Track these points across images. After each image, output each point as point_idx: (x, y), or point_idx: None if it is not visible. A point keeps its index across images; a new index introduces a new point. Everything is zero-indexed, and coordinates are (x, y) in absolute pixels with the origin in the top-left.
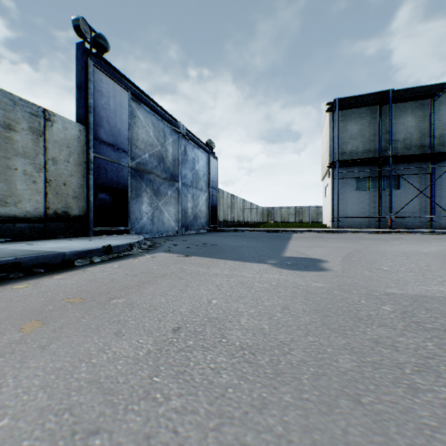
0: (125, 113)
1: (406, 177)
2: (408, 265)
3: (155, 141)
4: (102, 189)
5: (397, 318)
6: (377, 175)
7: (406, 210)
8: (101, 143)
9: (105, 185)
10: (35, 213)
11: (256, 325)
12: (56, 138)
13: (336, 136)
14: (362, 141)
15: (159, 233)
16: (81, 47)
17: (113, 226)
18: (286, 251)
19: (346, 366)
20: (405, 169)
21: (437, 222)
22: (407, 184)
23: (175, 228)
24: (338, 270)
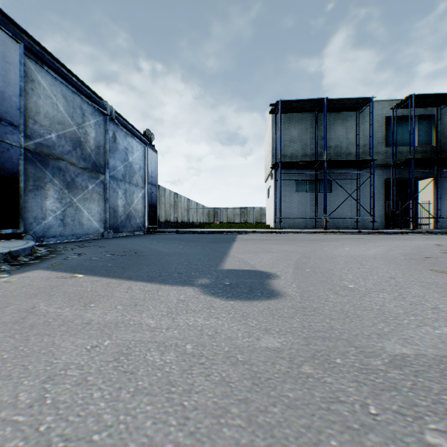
0: (15, 73)
1: (338, 181)
2: (371, 278)
3: (67, 119)
4: None
5: None
6: (314, 179)
7: (338, 211)
8: None
9: None
10: None
11: None
12: None
13: (279, 138)
14: (301, 145)
15: (74, 236)
16: None
17: None
18: (227, 259)
19: None
20: (336, 174)
21: (361, 223)
22: (338, 188)
23: (99, 230)
24: (295, 295)
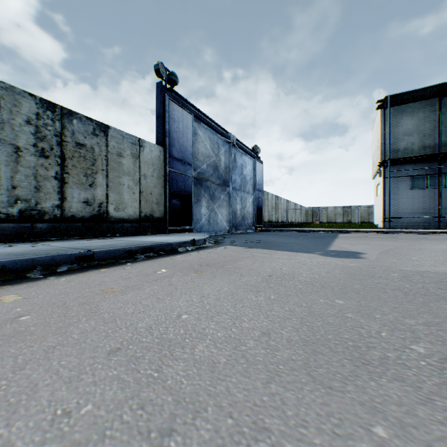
0: (190, 133)
1: None
2: (436, 257)
3: (211, 153)
4: (174, 196)
5: (397, 278)
6: (436, 173)
7: None
8: (173, 159)
9: (176, 193)
10: (133, 216)
11: (311, 276)
12: (145, 159)
13: (387, 135)
14: (418, 136)
15: (214, 232)
16: (160, 86)
17: (181, 226)
18: (331, 246)
19: (356, 287)
20: None
21: None
22: None
23: (226, 228)
24: (371, 258)
